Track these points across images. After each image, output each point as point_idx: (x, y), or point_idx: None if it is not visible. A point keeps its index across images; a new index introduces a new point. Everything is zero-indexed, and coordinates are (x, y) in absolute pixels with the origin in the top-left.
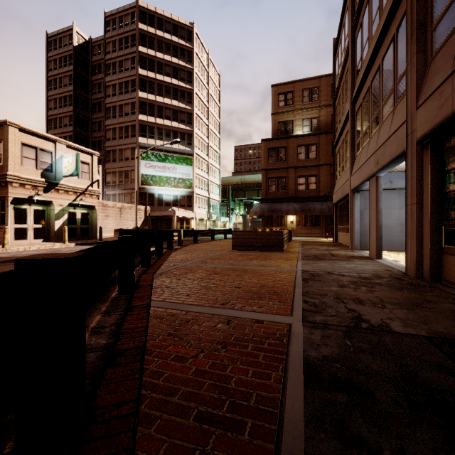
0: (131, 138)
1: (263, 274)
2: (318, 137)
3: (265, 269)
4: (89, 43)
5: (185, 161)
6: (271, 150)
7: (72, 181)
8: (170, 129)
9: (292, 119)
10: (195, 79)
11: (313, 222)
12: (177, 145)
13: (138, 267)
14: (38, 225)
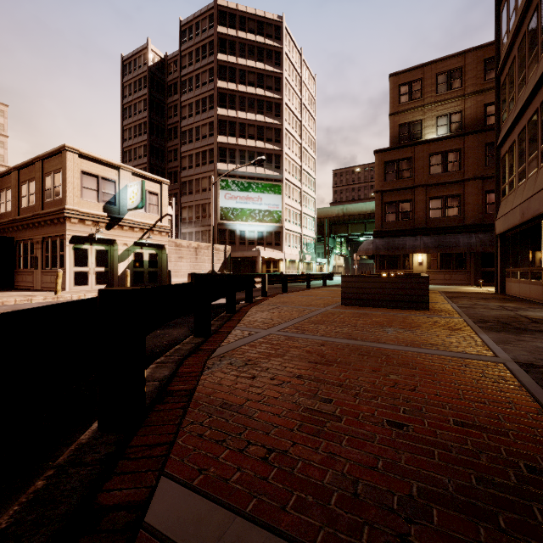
0: (209, 165)
1: (433, 372)
2: (463, 139)
3: (425, 352)
4: (164, 60)
5: (273, 189)
6: (389, 164)
7: (139, 216)
8: (254, 150)
9: (420, 119)
10: (284, 86)
11: (453, 263)
12: (262, 169)
13: (191, 337)
14: (100, 268)
